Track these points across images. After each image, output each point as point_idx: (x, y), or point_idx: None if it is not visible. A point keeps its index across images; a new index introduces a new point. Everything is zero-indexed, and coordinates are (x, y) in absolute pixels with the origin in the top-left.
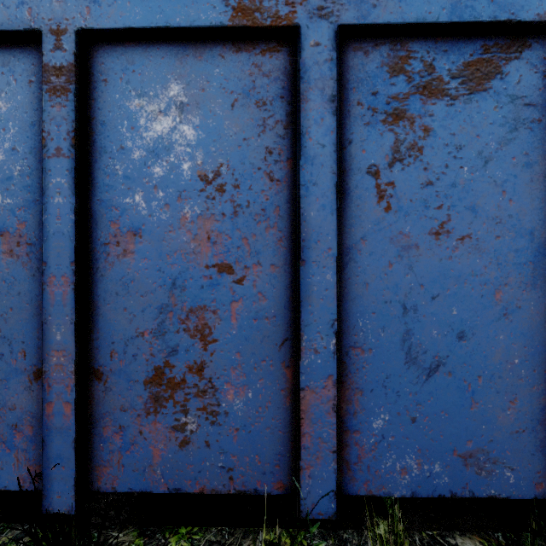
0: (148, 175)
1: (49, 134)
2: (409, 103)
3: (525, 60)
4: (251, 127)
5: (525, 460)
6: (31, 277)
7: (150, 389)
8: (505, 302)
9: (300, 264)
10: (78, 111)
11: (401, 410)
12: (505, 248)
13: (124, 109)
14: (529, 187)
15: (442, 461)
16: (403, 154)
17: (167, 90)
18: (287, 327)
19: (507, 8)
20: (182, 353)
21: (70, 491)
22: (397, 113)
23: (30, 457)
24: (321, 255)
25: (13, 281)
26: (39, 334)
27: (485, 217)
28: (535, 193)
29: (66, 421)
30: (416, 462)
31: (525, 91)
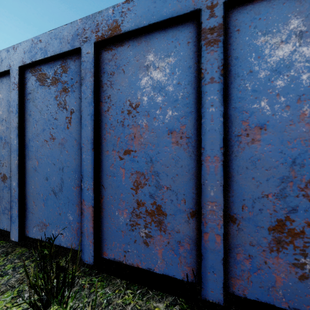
0: (271, 87)
1: (205, 70)
2: None
3: None
4: None
5: None
6: (189, 157)
7: (273, 234)
8: None
9: None
10: (224, 52)
11: None
12: None
13: (252, 46)
14: None
15: None
16: None
17: (288, 25)
18: None
19: None
20: (301, 212)
21: (219, 290)
22: None
23: (188, 262)
24: None
25: (178, 159)
26: (193, 190)
27: None
28: None
29: (217, 246)
30: None
31: None
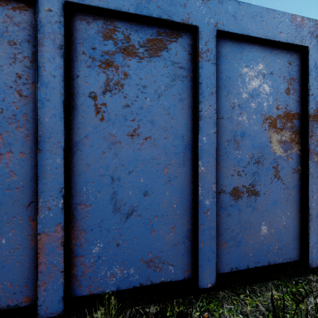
0: None
1: None
2: (115, 57)
3: (179, 43)
4: (4, 58)
5: (179, 259)
6: None
7: None
8: (169, 174)
9: (38, 152)
10: None
11: (110, 240)
12: (169, 144)
13: None
14: (181, 112)
15: (135, 267)
16: (111, 87)
17: None
18: (33, 193)
19: (166, 13)
20: None
21: None
22: (108, 62)
23: None
24: (53, 146)
25: None
26: None
27: (159, 127)
28: (184, 115)
29: None
30: (120, 269)
31: (180, 60)
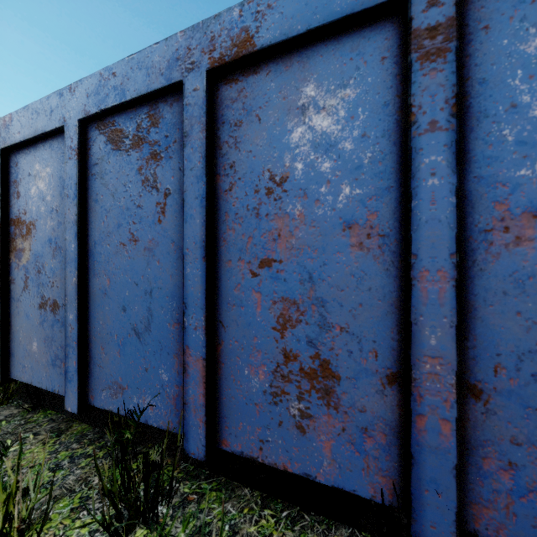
0: None
1: (419, 108)
2: None
3: None
4: None
5: None
6: (384, 272)
7: None
8: None
9: None
10: (458, 72)
11: None
12: None
13: (515, 56)
14: None
15: None
16: None
17: None
18: None
19: None
20: None
21: (449, 526)
22: None
23: (382, 467)
24: None
25: (362, 276)
26: (393, 335)
27: None
28: None
29: (444, 442)
30: None
31: None
